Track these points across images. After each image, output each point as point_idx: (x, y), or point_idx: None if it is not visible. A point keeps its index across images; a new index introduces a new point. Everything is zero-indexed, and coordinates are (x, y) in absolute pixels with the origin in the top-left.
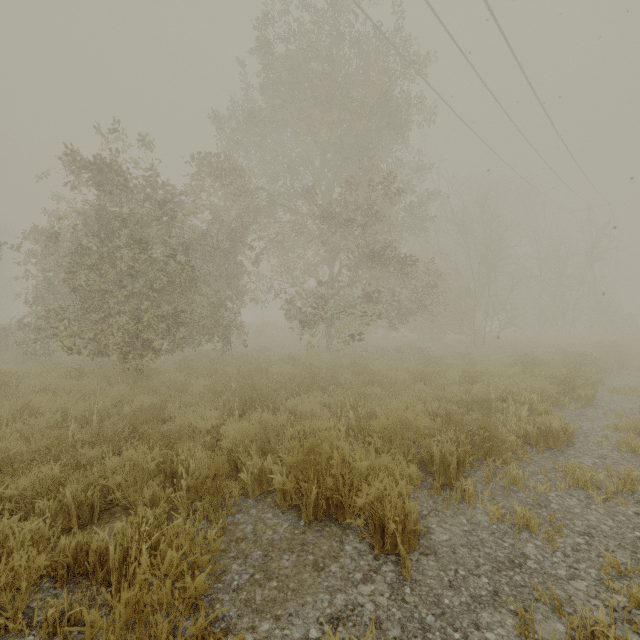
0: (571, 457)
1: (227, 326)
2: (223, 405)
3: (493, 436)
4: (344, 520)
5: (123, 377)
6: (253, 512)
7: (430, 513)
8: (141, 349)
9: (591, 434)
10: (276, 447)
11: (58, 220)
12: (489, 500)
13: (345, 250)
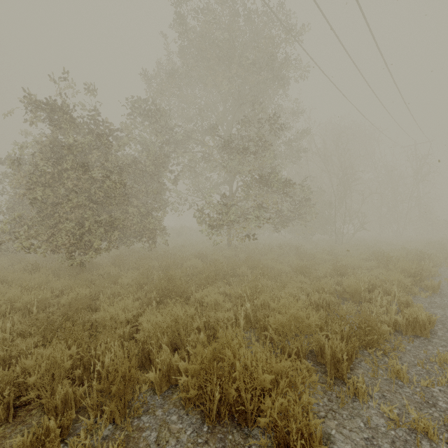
0: (438, 346)
1: (152, 230)
2: (145, 294)
3: (372, 328)
4: (246, 424)
5: (69, 270)
6: (159, 413)
7: (327, 414)
8: (85, 248)
9: (447, 322)
10: (184, 338)
11: (20, 148)
12: (379, 397)
13: (241, 172)
